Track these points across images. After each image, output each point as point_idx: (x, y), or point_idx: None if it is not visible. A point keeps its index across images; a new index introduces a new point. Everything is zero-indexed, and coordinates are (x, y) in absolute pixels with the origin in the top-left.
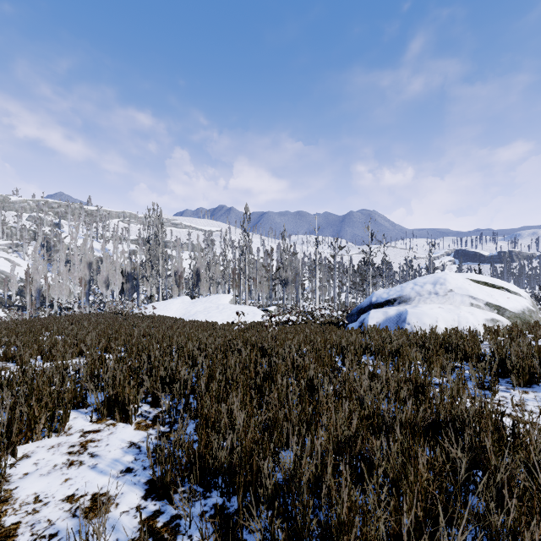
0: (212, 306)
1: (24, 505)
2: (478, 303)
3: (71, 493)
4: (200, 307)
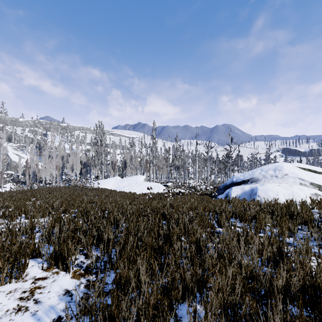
0: (133, 182)
1: None
2: (305, 182)
3: None
4: (126, 183)
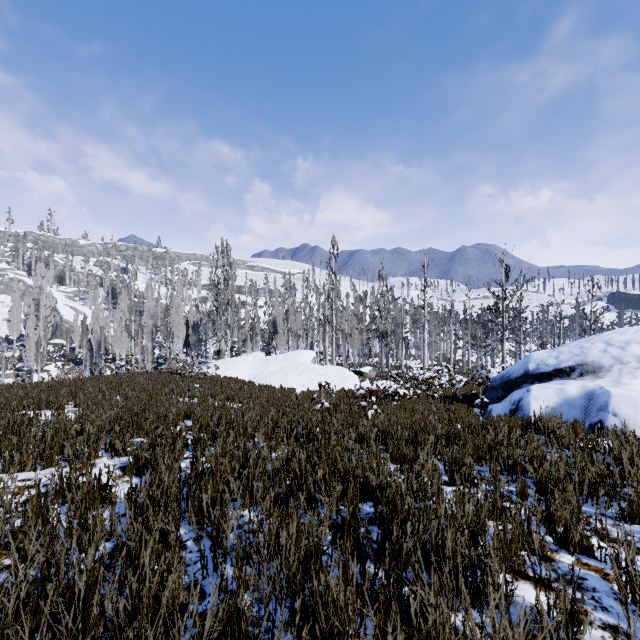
0: (290, 366)
1: None
2: None
3: None
4: (275, 367)
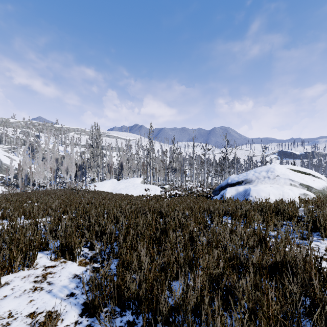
0: (130, 185)
1: (1, 319)
2: (294, 183)
3: (33, 310)
4: (123, 185)
